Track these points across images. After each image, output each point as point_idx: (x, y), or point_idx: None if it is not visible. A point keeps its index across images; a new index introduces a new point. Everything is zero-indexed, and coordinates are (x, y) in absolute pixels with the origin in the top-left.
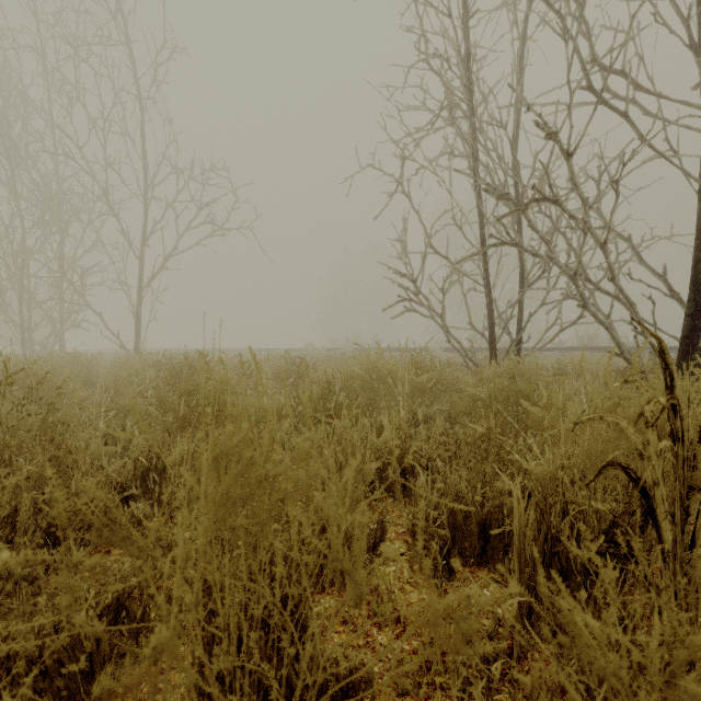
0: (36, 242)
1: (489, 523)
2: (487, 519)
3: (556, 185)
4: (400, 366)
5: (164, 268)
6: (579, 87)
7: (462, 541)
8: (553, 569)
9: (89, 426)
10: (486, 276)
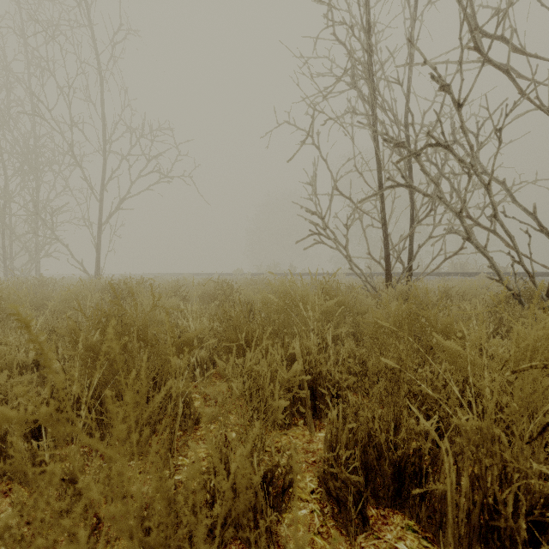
0: (16, 187)
1: (404, 465)
2: (402, 461)
3: (441, 139)
4: (311, 288)
5: (120, 209)
6: (467, 47)
7: (375, 481)
8: (490, 544)
9: (21, 349)
10: (383, 214)
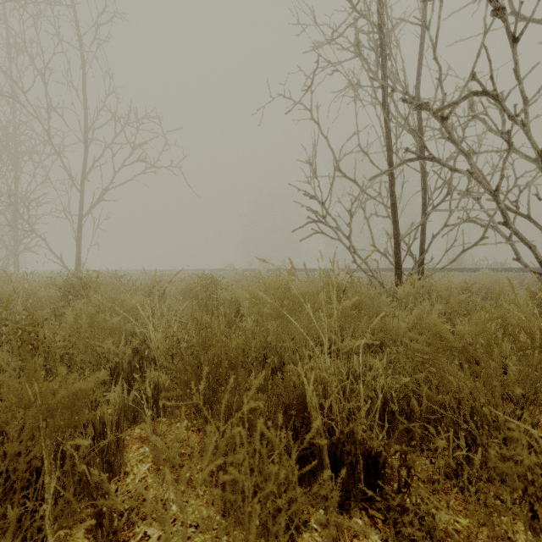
0: None
1: None
2: None
3: (456, 114)
4: None
5: (102, 200)
6: None
7: None
8: None
9: None
10: (393, 198)
